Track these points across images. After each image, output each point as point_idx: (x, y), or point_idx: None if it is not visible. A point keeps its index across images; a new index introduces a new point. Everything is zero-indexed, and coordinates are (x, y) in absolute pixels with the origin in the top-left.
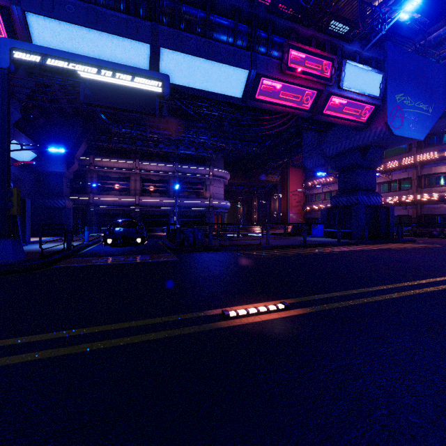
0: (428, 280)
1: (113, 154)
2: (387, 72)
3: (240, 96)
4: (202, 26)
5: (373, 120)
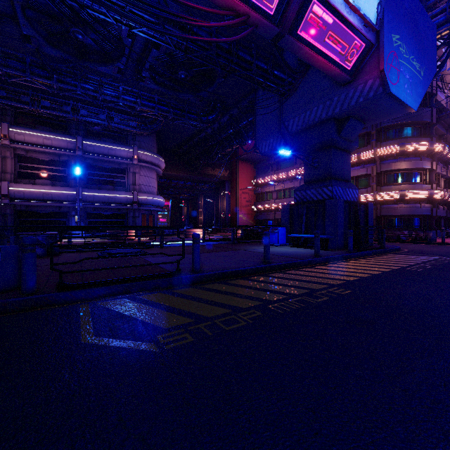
0: None
1: None
2: None
3: None
4: None
5: (361, 71)
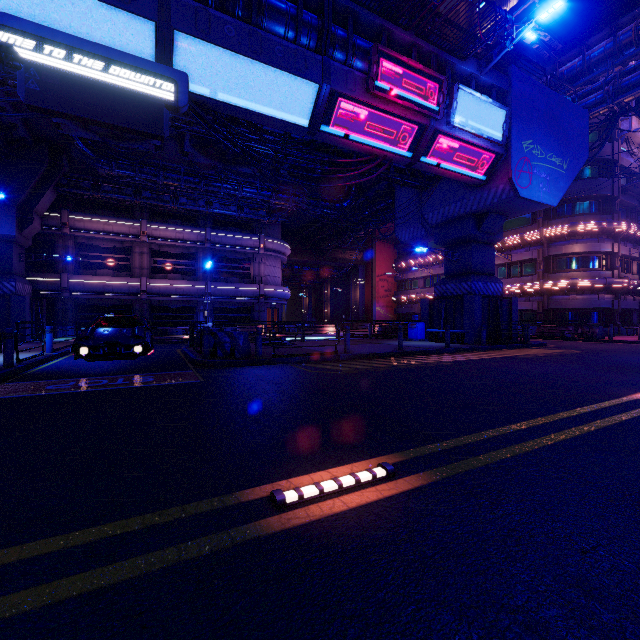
0: (591, 407)
1: (104, 210)
2: (511, 108)
3: (305, 124)
4: (245, 5)
5: (493, 176)
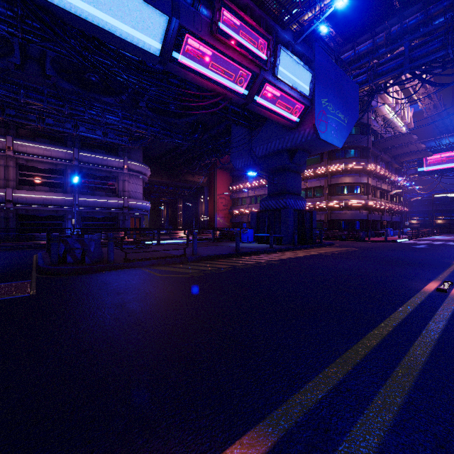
0: (409, 305)
1: None
2: (315, 73)
3: (156, 53)
4: None
5: (302, 122)
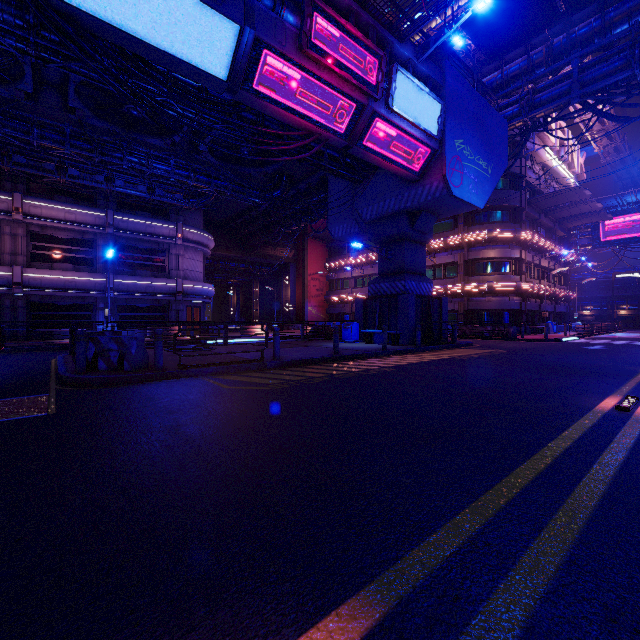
0: (576, 429)
1: None
2: (445, 103)
3: (223, 77)
4: None
5: (428, 172)
